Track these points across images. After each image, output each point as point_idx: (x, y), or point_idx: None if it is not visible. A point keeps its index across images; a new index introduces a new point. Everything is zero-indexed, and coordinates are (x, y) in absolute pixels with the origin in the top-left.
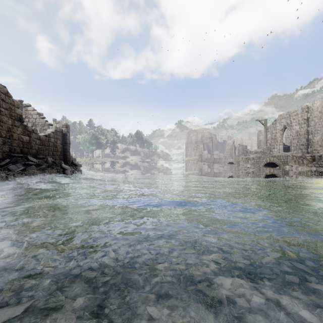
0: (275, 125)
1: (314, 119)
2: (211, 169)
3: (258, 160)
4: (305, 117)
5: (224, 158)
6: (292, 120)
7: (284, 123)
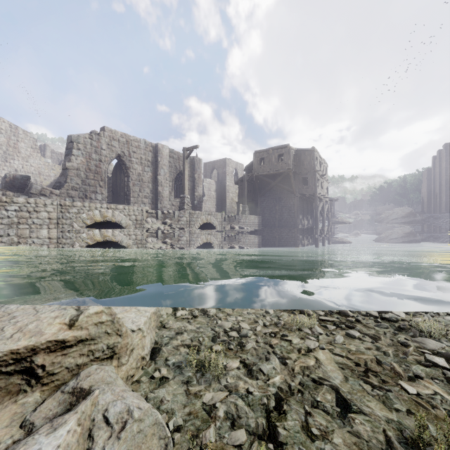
0: (100, 144)
1: (164, 168)
2: (173, 248)
3: (190, 218)
4: (150, 159)
5: (61, 203)
6: (132, 153)
7: (119, 150)
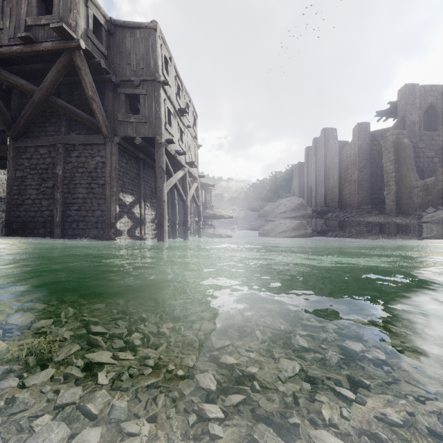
0: None
1: None
2: None
3: None
4: None
5: None
6: None
7: None
